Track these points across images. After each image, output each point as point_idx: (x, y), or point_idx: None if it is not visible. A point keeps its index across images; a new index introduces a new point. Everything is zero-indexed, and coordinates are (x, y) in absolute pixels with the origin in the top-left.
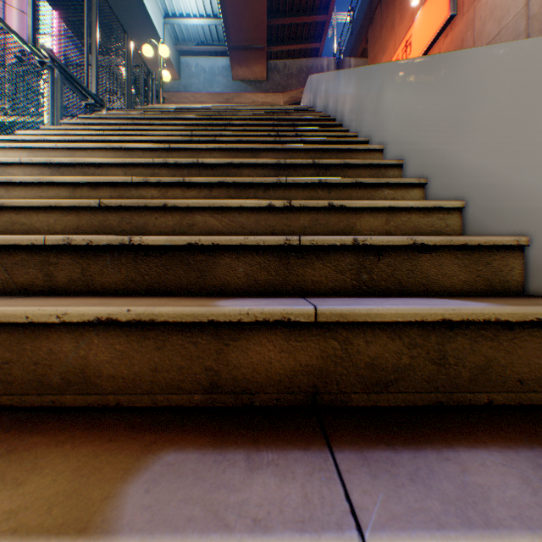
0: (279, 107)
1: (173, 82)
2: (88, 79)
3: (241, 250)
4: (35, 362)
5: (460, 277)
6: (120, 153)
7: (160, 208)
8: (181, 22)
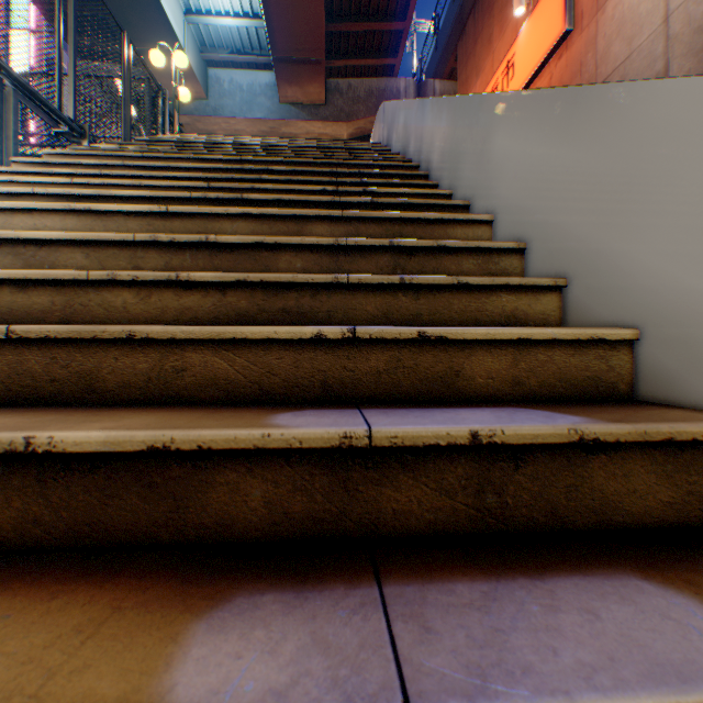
0: (340, 145)
1: (198, 102)
2: (61, 95)
3: (258, 454)
4: None
5: (659, 495)
6: (88, 218)
7: (123, 340)
8: (209, 21)
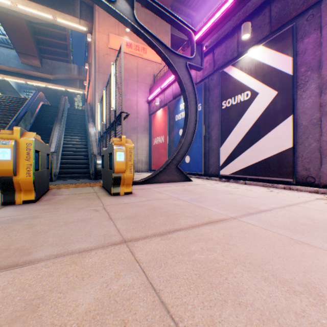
0: (21, 101)
1: None
2: None
3: None
4: None
5: None
6: None
7: None
8: None
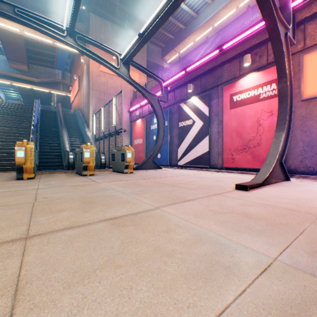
0: (25, 107)
1: None
2: None
3: (10, 141)
4: None
5: None
6: None
7: (2, 137)
8: None
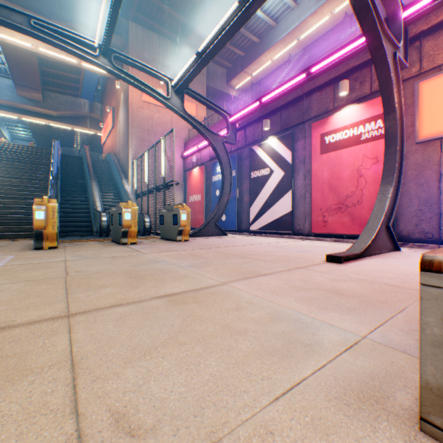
0: (39, 151)
1: None
2: None
3: (21, 197)
4: (5, 203)
5: None
6: None
7: (10, 192)
8: None
